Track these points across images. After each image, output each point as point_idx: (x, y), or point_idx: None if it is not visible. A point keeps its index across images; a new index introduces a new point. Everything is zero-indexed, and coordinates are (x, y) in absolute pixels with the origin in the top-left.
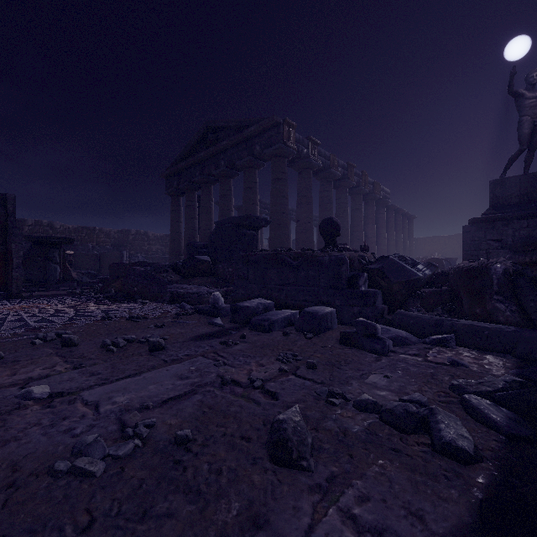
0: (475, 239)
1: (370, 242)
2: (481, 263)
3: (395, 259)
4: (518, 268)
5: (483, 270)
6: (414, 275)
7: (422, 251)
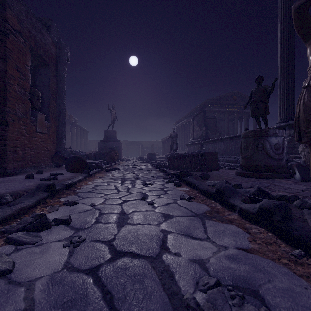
0: (101, 146)
1: (68, 142)
2: (92, 152)
3: (78, 151)
4: (95, 153)
5: (92, 153)
6: (81, 154)
7: (93, 147)
